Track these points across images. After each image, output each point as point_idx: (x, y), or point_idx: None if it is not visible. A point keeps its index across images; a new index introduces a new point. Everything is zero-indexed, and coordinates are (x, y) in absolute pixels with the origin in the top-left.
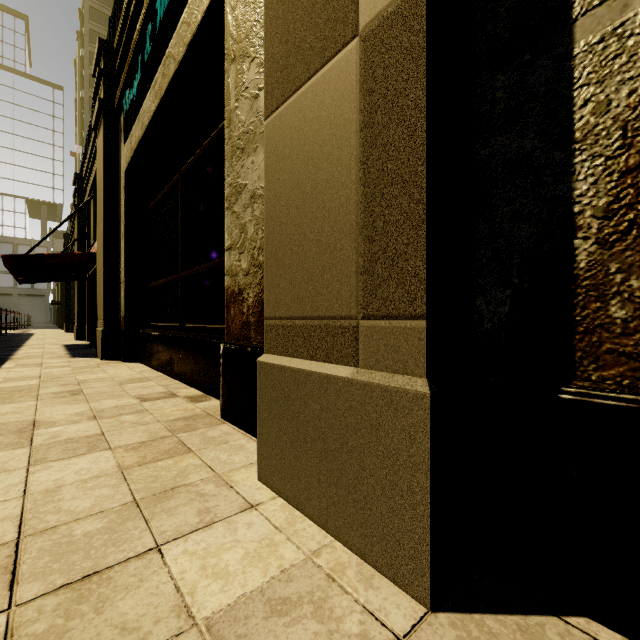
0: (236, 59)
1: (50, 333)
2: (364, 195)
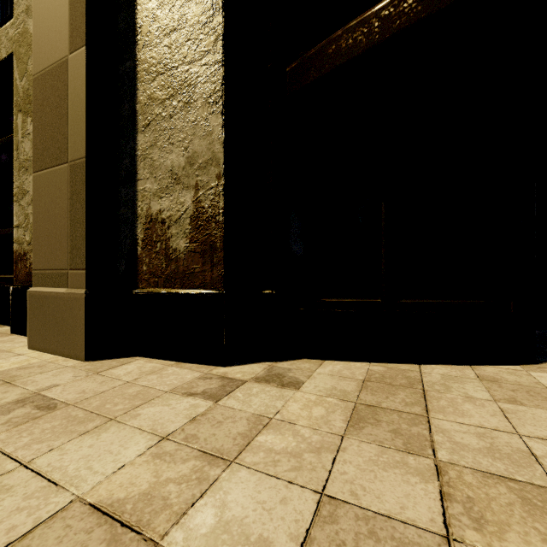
0: (22, 112)
1: None
2: (70, 224)
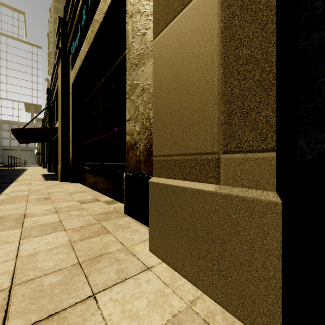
0: (132, 15)
1: (35, 168)
2: (224, 74)
